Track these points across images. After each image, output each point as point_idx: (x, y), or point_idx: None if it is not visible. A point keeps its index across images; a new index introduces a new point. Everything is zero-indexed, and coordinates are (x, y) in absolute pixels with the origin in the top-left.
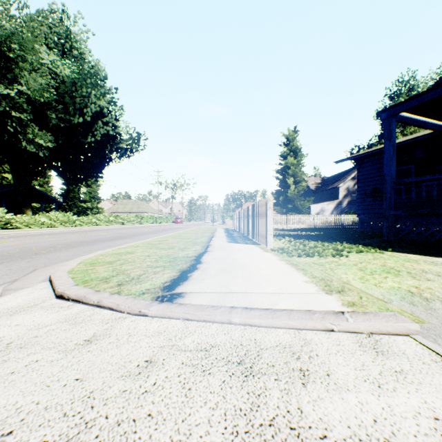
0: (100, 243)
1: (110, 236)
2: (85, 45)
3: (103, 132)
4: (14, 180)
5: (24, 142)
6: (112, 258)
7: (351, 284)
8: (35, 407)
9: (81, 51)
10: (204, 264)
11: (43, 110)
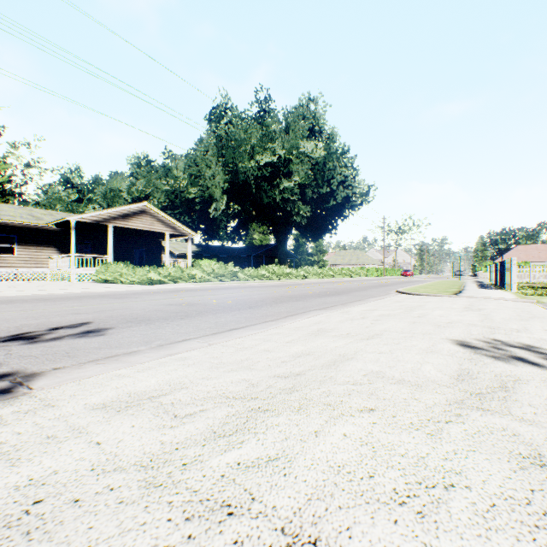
0: (379, 287)
1: (372, 285)
2: (323, 119)
3: (343, 196)
4: (277, 243)
5: (294, 216)
6: (413, 290)
7: (541, 300)
8: (443, 299)
9: (319, 125)
10: (463, 292)
11: (303, 189)
